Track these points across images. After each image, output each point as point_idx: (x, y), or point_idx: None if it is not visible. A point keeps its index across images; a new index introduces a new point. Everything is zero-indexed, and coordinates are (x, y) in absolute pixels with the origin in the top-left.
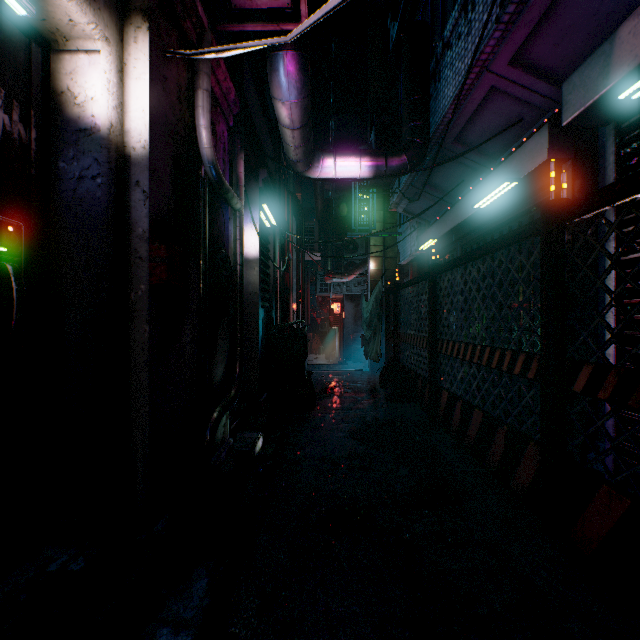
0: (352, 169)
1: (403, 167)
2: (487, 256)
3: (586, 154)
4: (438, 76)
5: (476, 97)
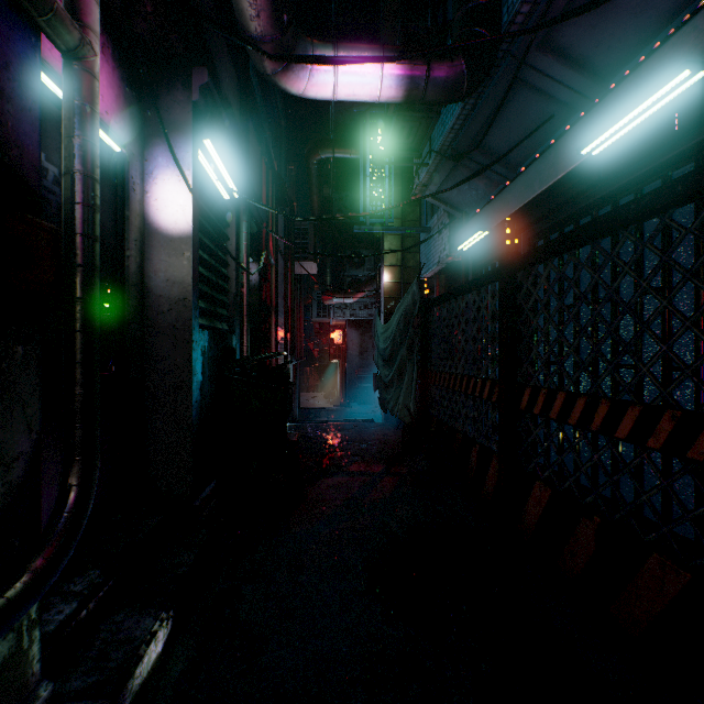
0: (367, 78)
1: (457, 80)
2: None
3: None
4: None
5: None
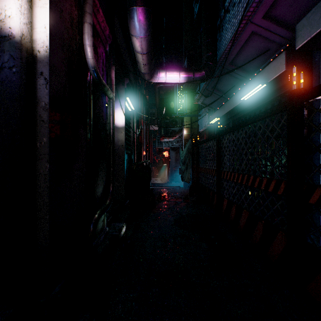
0: (175, 78)
1: (202, 78)
2: (251, 124)
3: (305, 68)
4: (221, 28)
5: (243, 38)
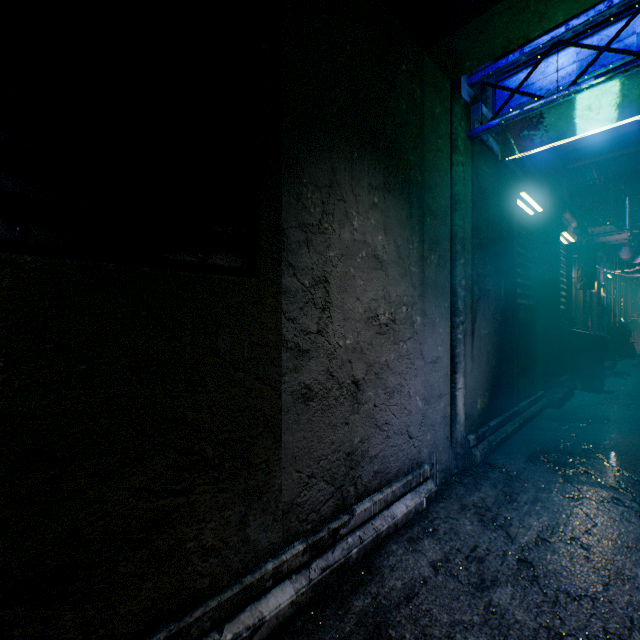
0: None
1: None
2: None
3: None
4: None
5: None
